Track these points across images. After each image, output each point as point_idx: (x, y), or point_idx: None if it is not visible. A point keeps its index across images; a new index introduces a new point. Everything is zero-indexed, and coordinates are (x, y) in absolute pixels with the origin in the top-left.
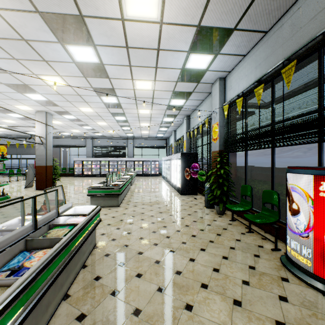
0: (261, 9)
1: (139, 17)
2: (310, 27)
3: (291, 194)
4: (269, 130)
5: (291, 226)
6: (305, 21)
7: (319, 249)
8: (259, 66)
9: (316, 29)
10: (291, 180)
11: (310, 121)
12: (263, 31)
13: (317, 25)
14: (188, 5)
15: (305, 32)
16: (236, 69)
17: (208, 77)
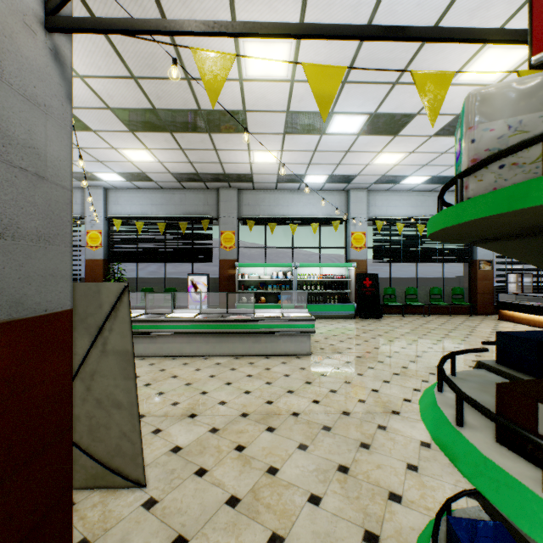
0: (173, 184)
1: (126, 154)
2: (191, 208)
3: (193, 285)
4: (168, 252)
5: (192, 300)
6: (188, 203)
7: (204, 304)
8: (156, 206)
9: (193, 211)
10: (192, 279)
11: (193, 252)
12: (163, 188)
13: (194, 210)
14: (154, 168)
15: (188, 208)
16: (128, 192)
17: (95, 183)
